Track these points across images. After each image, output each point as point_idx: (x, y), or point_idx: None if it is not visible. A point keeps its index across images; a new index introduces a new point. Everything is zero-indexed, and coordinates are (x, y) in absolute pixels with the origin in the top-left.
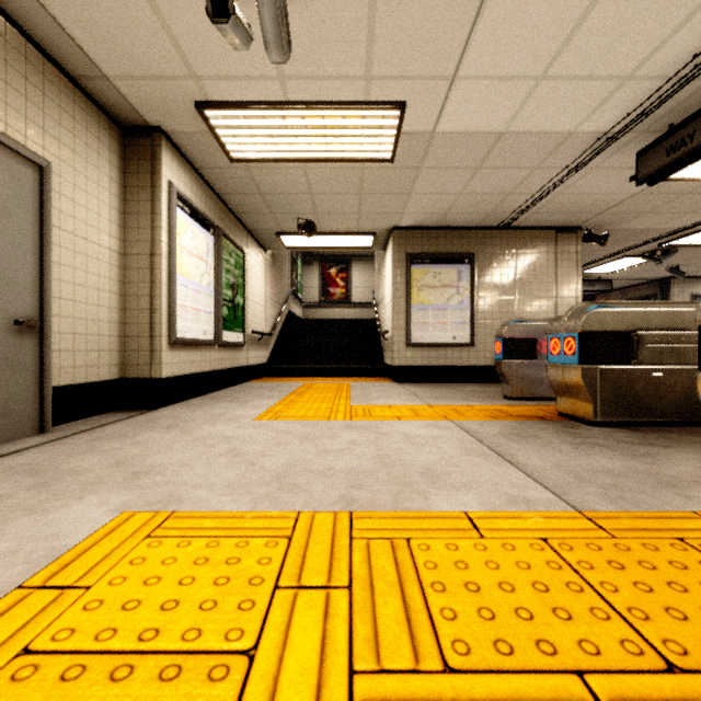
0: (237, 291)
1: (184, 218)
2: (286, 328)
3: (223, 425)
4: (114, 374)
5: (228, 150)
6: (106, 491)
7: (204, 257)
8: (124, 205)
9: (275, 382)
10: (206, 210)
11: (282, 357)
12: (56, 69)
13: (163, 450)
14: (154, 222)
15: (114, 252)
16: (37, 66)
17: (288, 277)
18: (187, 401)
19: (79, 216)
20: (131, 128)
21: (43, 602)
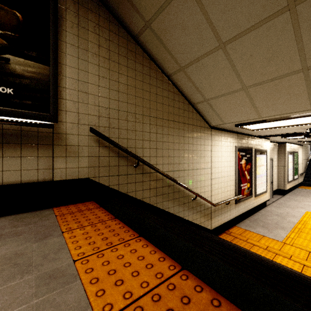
0: (296, 164)
1: (288, 156)
2: (308, 167)
3: (306, 202)
4: (276, 188)
5: (301, 142)
6: (300, 208)
7: (291, 161)
8: (277, 157)
9: (308, 189)
10: (291, 150)
11: (308, 179)
12: (272, 143)
13: (300, 205)
14: (284, 160)
15: (276, 166)
16: (271, 145)
17: (309, 146)
18: (288, 194)
19: (274, 163)
20: (279, 142)
21: (308, 215)
